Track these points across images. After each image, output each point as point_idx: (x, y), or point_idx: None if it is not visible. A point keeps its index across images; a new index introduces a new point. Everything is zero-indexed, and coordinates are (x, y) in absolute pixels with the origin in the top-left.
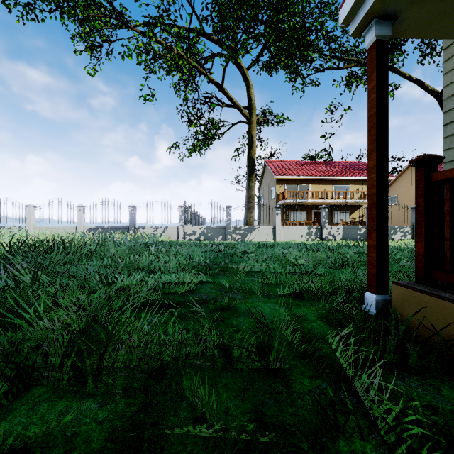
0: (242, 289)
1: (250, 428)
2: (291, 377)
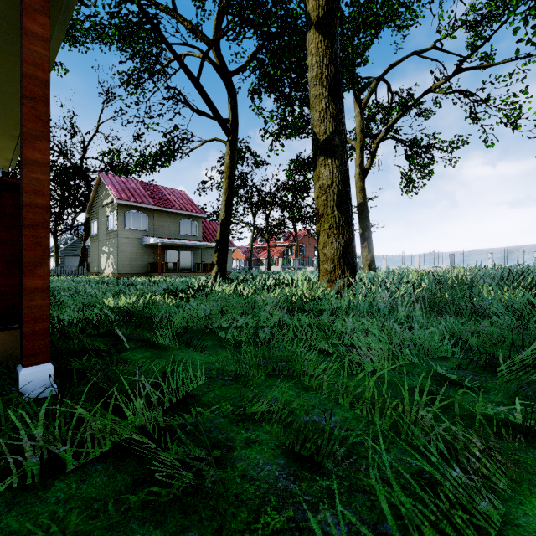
0: (275, 373)
1: (160, 317)
2: (154, 334)
